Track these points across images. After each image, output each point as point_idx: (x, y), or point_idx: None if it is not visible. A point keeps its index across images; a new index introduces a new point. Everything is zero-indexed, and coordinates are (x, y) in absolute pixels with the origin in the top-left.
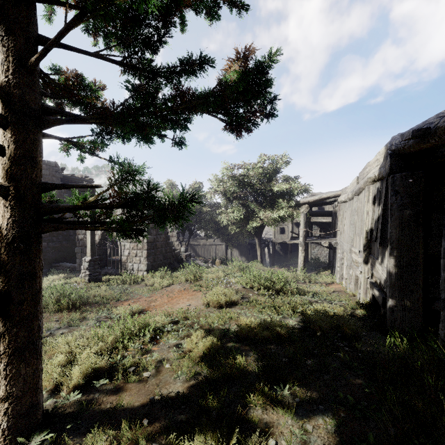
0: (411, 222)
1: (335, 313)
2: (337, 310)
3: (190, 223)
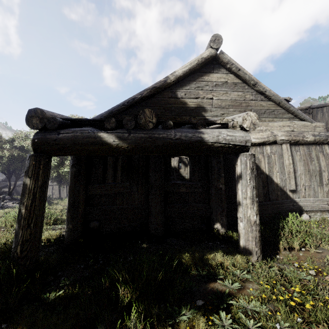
0: (75, 175)
1: (47, 237)
2: (55, 234)
3: (15, 168)
